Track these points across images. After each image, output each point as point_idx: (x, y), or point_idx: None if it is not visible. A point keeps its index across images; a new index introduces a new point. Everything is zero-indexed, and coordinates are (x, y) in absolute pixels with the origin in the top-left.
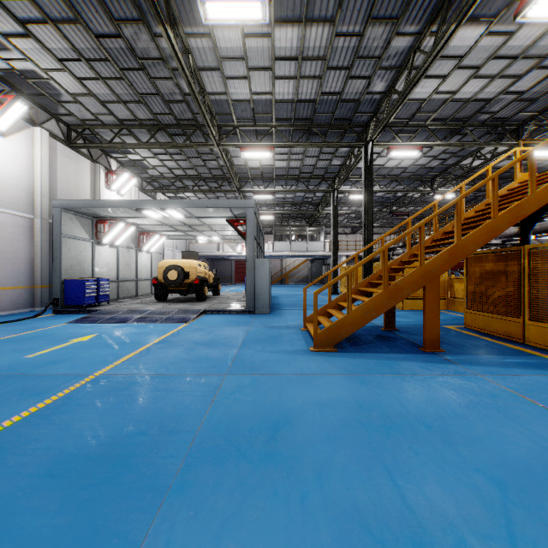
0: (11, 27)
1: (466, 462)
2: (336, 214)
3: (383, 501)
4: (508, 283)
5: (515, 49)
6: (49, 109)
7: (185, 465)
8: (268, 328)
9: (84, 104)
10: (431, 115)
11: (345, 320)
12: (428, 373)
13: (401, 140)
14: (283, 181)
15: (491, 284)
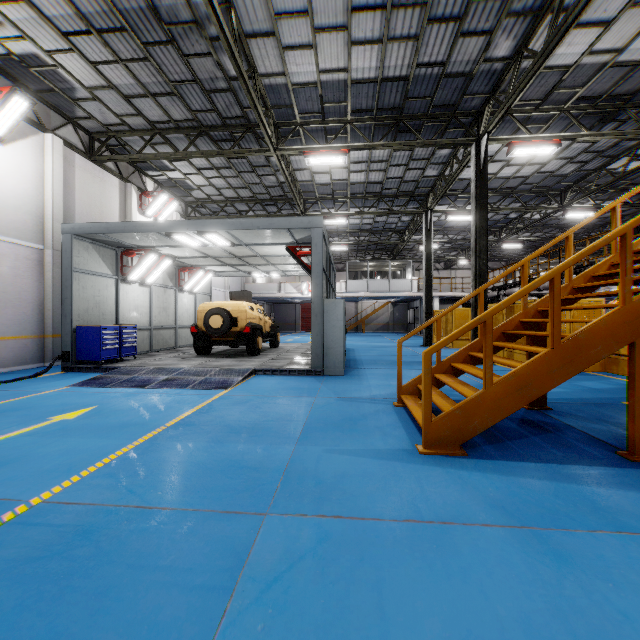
0: None
1: None
2: (429, 242)
3: None
4: None
5: None
6: (64, 111)
7: None
8: (343, 401)
9: (105, 102)
10: (575, 92)
11: (481, 401)
12: None
13: (528, 132)
14: (360, 202)
15: None
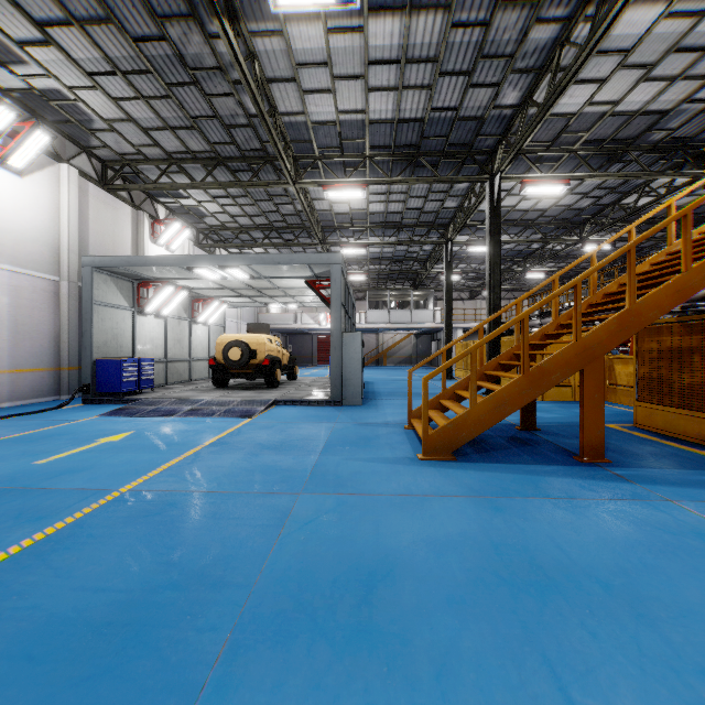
0: (26, 32)
1: (678, 656)
2: (449, 273)
3: None
4: (701, 365)
5: None
6: (78, 140)
7: (231, 645)
8: (360, 425)
9: (122, 133)
10: (581, 135)
11: (467, 417)
12: (592, 496)
13: (539, 171)
14: (380, 231)
15: (674, 367)
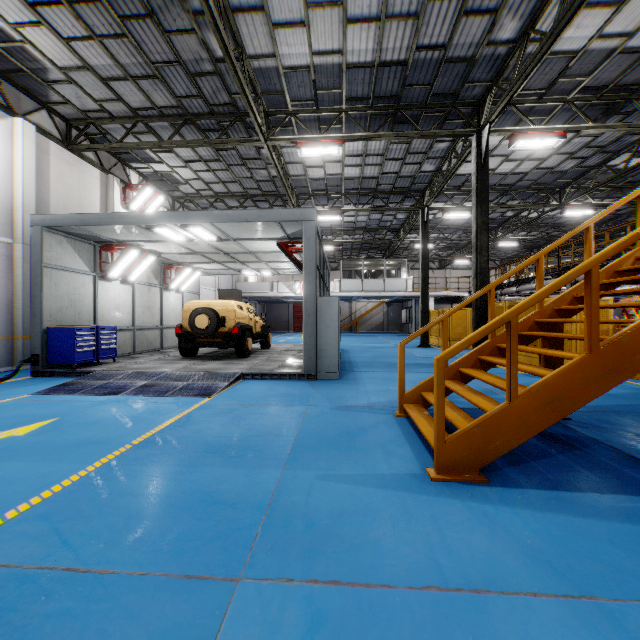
0: None
1: None
2: (425, 239)
3: None
4: None
5: None
6: (37, 95)
7: None
8: (338, 410)
9: (81, 85)
10: (580, 81)
11: (504, 416)
12: None
13: (531, 123)
14: (355, 198)
15: None
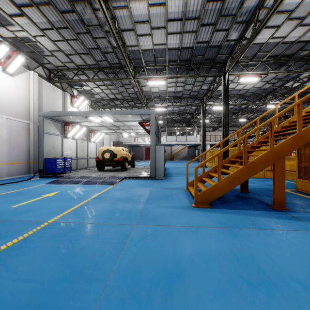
0: (13, 10)
1: None
2: (204, 119)
3: None
4: None
5: None
6: (38, 60)
7: None
8: (163, 189)
9: (57, 57)
10: (267, 53)
11: (216, 186)
12: (283, 228)
13: (247, 71)
14: (172, 100)
15: None
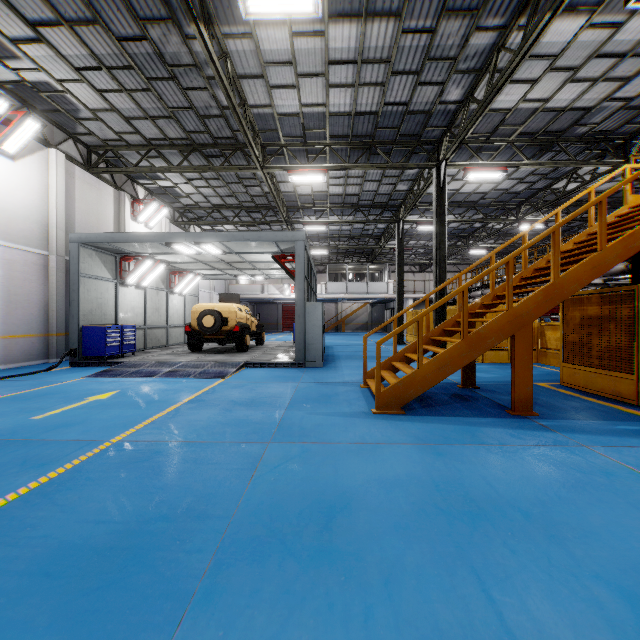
0: (20, 31)
1: (580, 566)
2: (401, 249)
3: (473, 620)
4: (616, 331)
5: (623, 45)
6: (65, 127)
7: (215, 563)
8: (321, 384)
9: (106, 122)
10: (517, 128)
11: (415, 376)
12: (520, 443)
13: (480, 160)
14: (339, 211)
15: (594, 332)
